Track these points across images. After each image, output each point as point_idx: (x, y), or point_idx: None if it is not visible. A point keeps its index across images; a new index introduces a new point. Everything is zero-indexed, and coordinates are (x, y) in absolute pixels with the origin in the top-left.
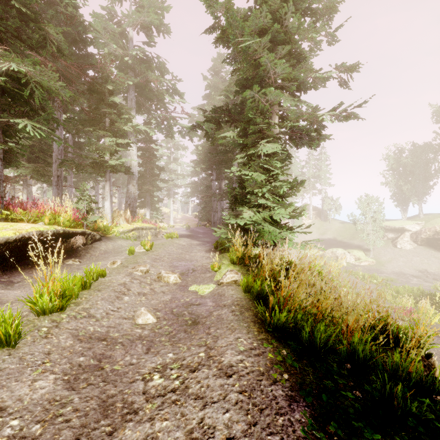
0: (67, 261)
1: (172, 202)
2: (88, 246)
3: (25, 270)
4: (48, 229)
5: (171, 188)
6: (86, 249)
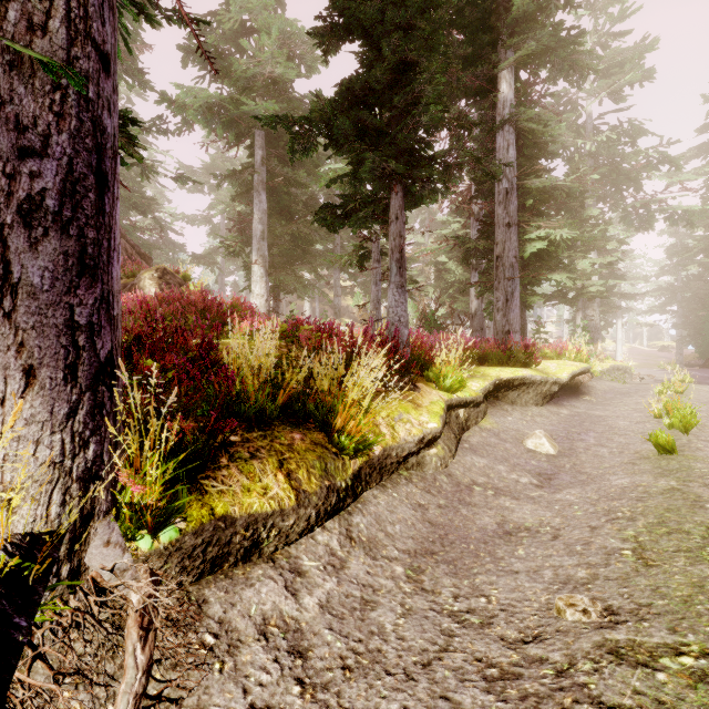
0: (583, 397)
1: (619, 326)
2: (584, 385)
3: (567, 399)
4: (586, 366)
5: (618, 302)
6: (585, 388)
